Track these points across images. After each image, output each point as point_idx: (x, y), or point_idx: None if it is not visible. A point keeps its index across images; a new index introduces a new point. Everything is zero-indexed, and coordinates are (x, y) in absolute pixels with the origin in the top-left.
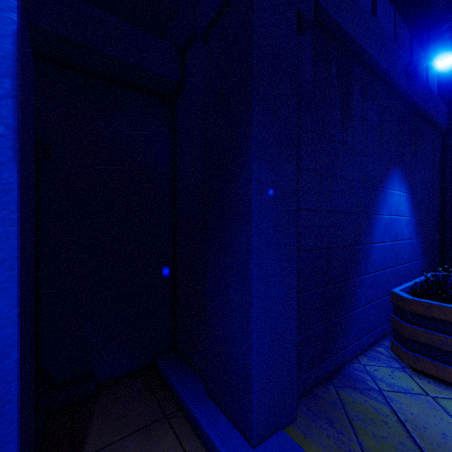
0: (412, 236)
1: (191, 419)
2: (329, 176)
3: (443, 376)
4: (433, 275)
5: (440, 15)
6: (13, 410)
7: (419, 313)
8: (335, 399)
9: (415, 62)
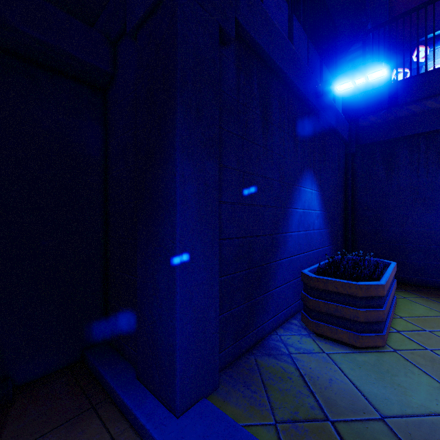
0: (322, 227)
1: (120, 405)
2: (251, 174)
3: (335, 336)
4: (333, 257)
5: (345, 47)
6: None
7: (320, 288)
8: (253, 366)
9: (322, 84)
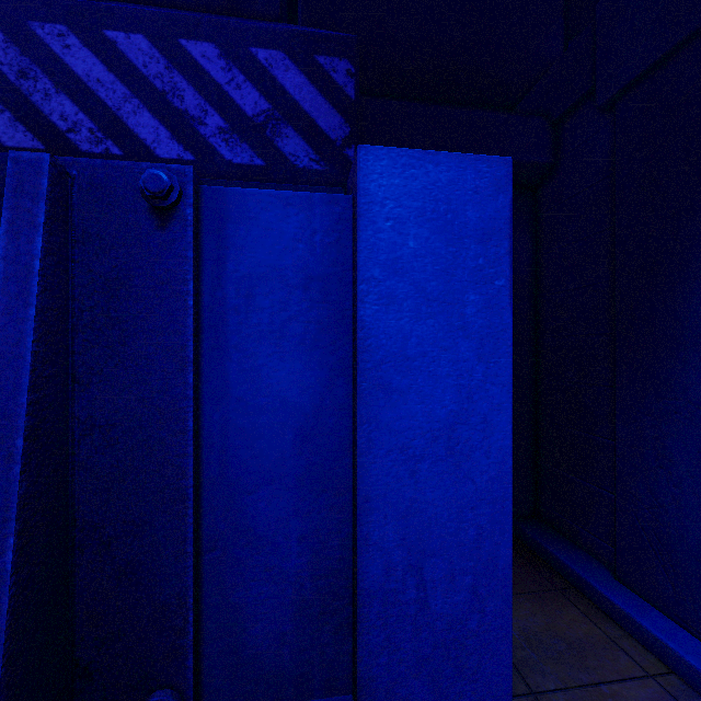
0: None
1: (599, 602)
2: None
3: None
4: None
5: None
6: (509, 507)
7: None
8: None
9: None
